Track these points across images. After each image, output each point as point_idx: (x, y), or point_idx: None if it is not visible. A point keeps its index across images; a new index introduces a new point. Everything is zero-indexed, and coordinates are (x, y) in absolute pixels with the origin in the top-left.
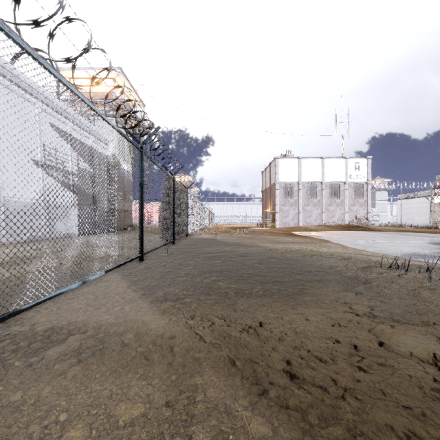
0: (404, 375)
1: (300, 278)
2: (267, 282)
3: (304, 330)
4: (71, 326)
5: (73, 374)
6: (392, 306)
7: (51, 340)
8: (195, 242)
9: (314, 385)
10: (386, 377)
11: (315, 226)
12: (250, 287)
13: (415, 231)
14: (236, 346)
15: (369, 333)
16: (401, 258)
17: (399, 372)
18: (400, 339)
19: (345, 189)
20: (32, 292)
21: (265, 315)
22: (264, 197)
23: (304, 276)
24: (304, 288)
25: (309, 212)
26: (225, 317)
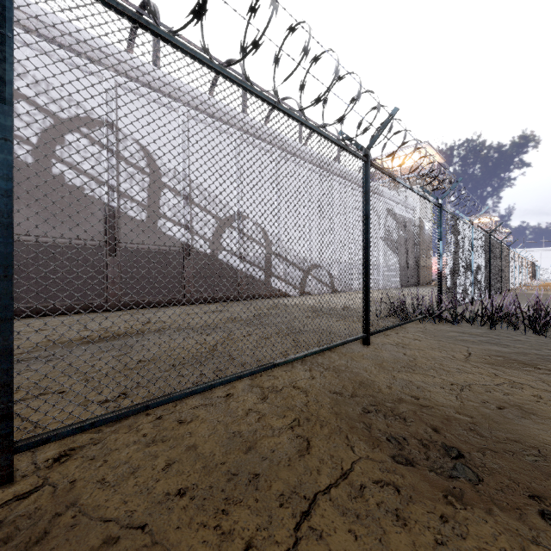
0: None
1: None
2: None
3: None
4: None
5: None
6: None
7: None
8: (522, 294)
9: None
10: None
11: None
12: None
13: None
14: None
15: None
16: None
17: None
18: None
19: None
20: None
21: None
22: None
23: None
24: None
25: None
26: None
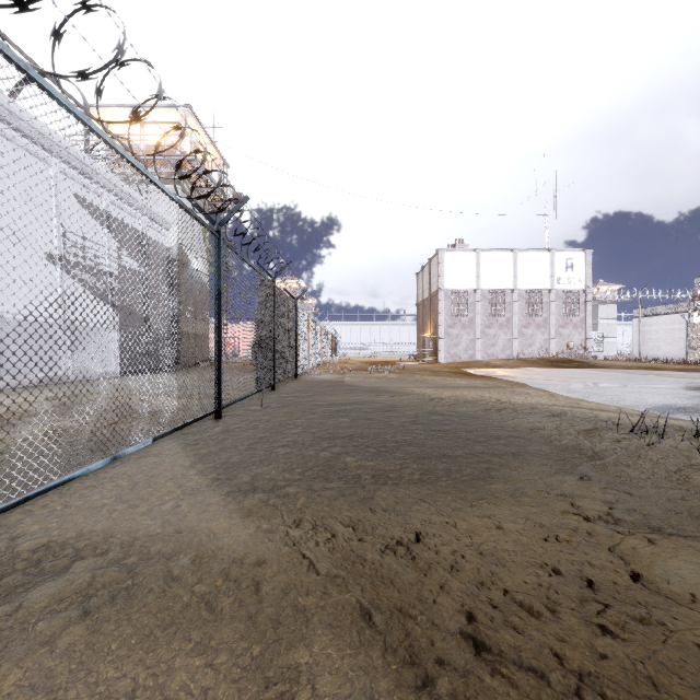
0: (688, 645)
1: (482, 450)
2: (427, 456)
3: (496, 548)
4: (82, 542)
5: (69, 642)
6: (645, 502)
7: (41, 570)
8: (309, 386)
9: (521, 666)
10: (653, 649)
11: (503, 360)
12: (399, 465)
13: (664, 368)
14: (373, 582)
15: (612, 555)
16: (648, 413)
17: (676, 637)
18: (669, 567)
19: (550, 301)
20: (26, 475)
21: (424, 519)
22: (420, 314)
23: (490, 445)
24: (491, 468)
25: (493, 338)
26: (354, 524)
